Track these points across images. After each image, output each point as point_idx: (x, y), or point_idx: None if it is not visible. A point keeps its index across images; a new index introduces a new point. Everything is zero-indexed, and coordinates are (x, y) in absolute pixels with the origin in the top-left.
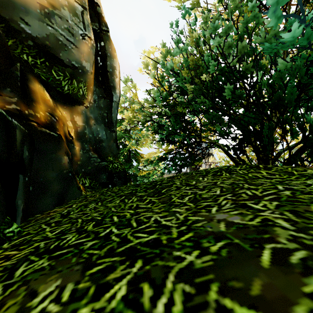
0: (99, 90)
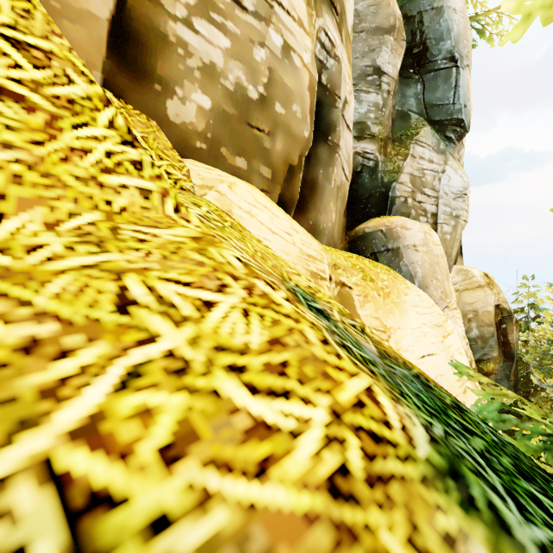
0: (503, 357)
